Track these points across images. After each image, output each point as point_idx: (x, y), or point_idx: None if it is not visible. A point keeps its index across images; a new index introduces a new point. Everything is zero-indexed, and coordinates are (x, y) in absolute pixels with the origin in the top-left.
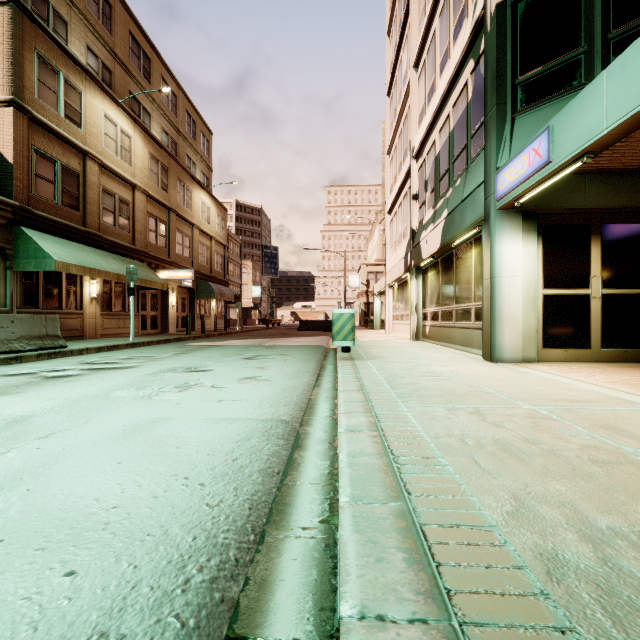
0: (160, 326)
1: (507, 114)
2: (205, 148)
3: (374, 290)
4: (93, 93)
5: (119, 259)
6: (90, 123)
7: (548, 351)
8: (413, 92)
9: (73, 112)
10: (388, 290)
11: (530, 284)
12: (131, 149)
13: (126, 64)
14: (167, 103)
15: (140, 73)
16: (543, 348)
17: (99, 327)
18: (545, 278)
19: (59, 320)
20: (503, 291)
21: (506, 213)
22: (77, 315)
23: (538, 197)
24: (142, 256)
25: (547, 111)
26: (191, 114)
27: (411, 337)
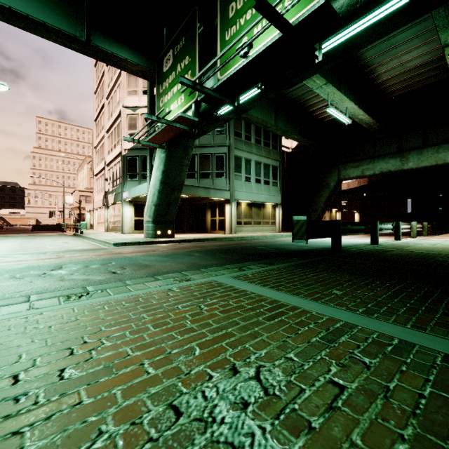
0: None
1: (126, 179)
2: None
3: (86, 209)
4: None
5: None
6: None
7: (135, 231)
8: (106, 141)
9: None
10: (95, 211)
11: (131, 217)
12: None
13: None
14: None
15: None
16: (134, 230)
17: None
18: (135, 215)
19: None
20: (125, 218)
21: (125, 201)
22: None
23: (132, 198)
24: None
25: (132, 182)
26: None
27: (105, 231)
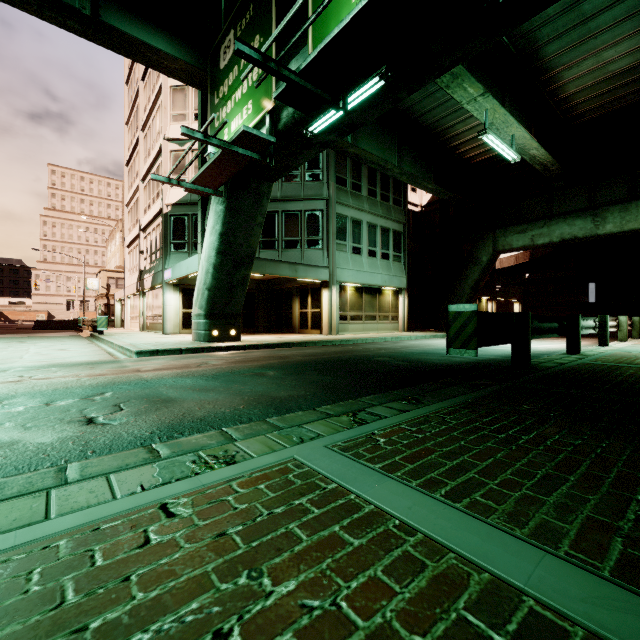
0: None
1: (169, 251)
2: None
3: (115, 297)
4: None
5: None
6: None
7: (184, 330)
8: (141, 194)
9: None
10: (127, 299)
11: (177, 308)
12: None
13: None
14: None
15: None
16: (182, 329)
17: None
18: (183, 306)
19: None
20: (167, 310)
21: (168, 284)
22: None
23: (179, 280)
24: None
25: (179, 255)
26: None
27: (140, 329)
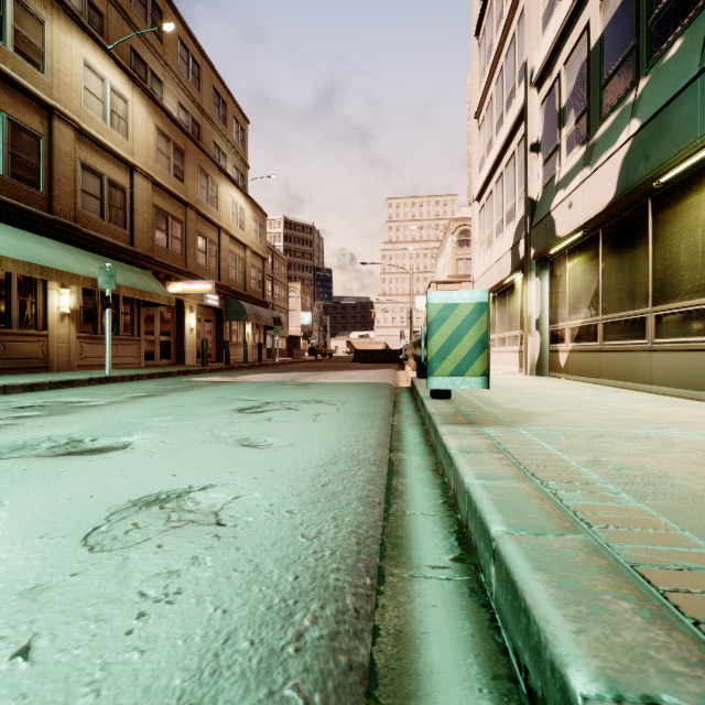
0: (174, 355)
1: None
2: (239, 138)
3: None
4: (65, 28)
5: (104, 261)
6: (60, 69)
7: None
8: None
9: (30, 47)
10: None
11: None
12: (128, 117)
13: (125, 9)
14: (186, 73)
15: (147, 26)
16: None
17: (75, 355)
18: None
19: (4, 344)
20: None
21: None
22: (37, 337)
23: None
24: (144, 261)
25: None
26: (220, 93)
27: (528, 370)
